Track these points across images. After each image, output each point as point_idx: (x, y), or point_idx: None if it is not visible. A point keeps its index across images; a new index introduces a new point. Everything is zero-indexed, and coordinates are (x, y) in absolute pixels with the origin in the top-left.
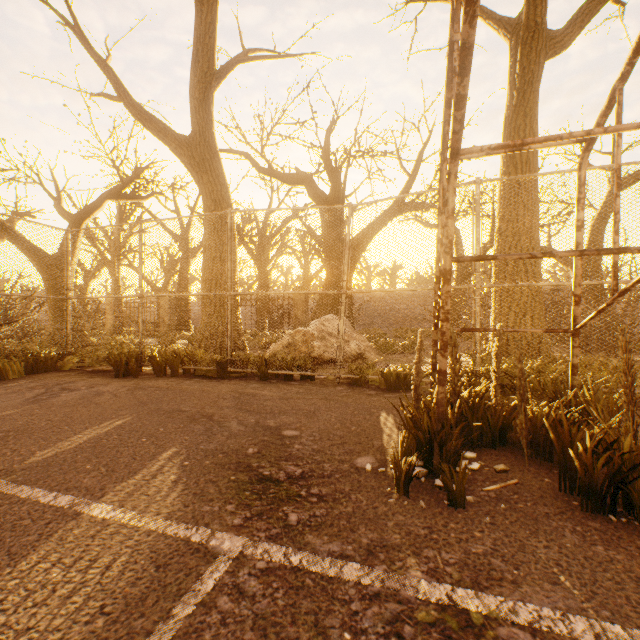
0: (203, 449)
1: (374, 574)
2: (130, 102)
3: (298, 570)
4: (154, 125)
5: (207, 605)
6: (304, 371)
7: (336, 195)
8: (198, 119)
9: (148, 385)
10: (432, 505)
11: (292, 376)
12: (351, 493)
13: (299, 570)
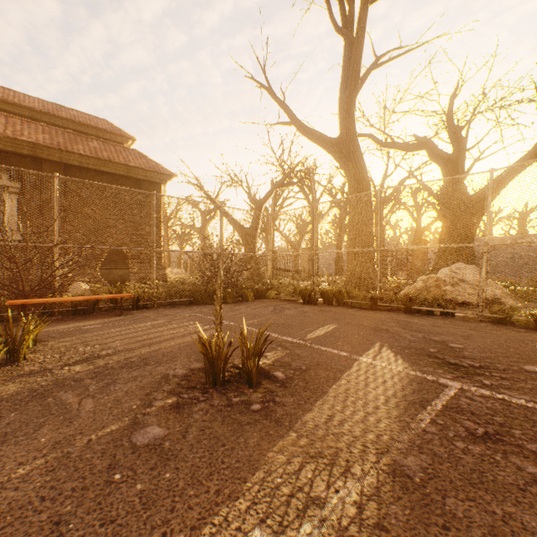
0: (397, 345)
1: None
2: (299, 125)
3: (503, 400)
4: (314, 136)
5: (455, 398)
6: (444, 309)
7: (459, 153)
8: (345, 124)
9: (327, 310)
10: None
11: (432, 312)
12: (526, 380)
13: (503, 400)
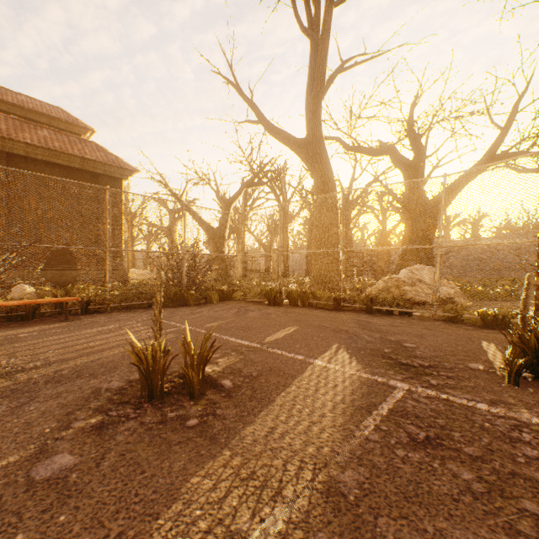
0: (354, 346)
1: (498, 410)
2: (266, 124)
3: (447, 400)
4: (281, 136)
5: (402, 401)
6: (402, 308)
7: (419, 159)
8: (311, 125)
9: (291, 311)
10: (538, 393)
11: (392, 312)
12: (470, 378)
13: (447, 400)
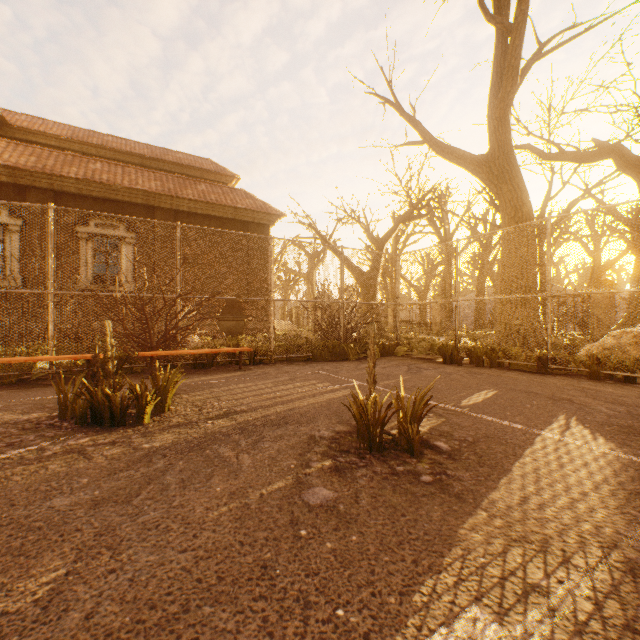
0: (591, 420)
1: None
2: (433, 143)
3: None
4: (454, 155)
5: None
6: None
7: None
8: (496, 136)
9: (477, 372)
10: None
11: (633, 379)
12: None
13: None
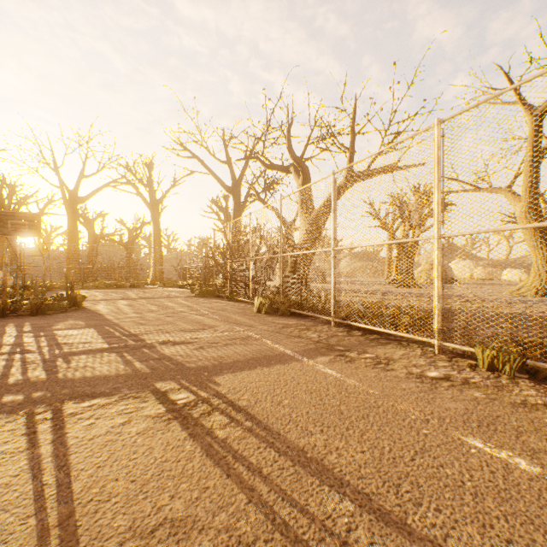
0: None
1: None
2: None
3: None
4: None
5: None
6: None
7: None
8: None
9: None
10: None
11: None
12: None
13: None
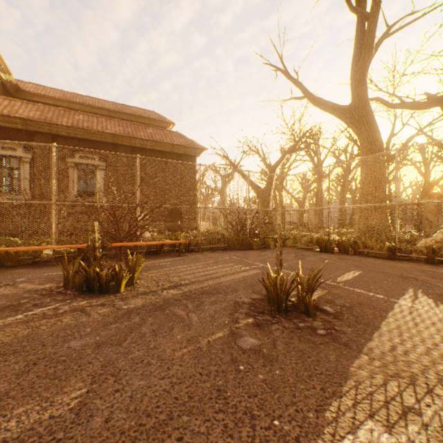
0: (432, 292)
1: None
2: (311, 98)
3: None
4: (326, 106)
5: None
6: None
7: None
8: (357, 92)
9: (345, 258)
10: None
11: None
12: None
13: None
